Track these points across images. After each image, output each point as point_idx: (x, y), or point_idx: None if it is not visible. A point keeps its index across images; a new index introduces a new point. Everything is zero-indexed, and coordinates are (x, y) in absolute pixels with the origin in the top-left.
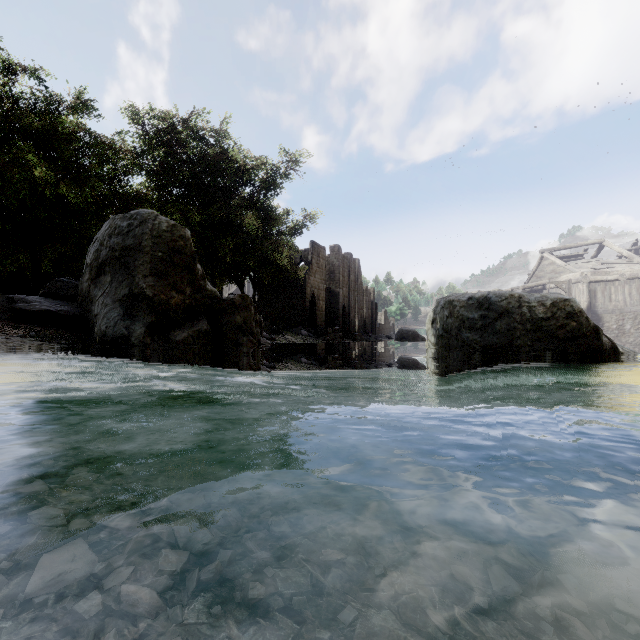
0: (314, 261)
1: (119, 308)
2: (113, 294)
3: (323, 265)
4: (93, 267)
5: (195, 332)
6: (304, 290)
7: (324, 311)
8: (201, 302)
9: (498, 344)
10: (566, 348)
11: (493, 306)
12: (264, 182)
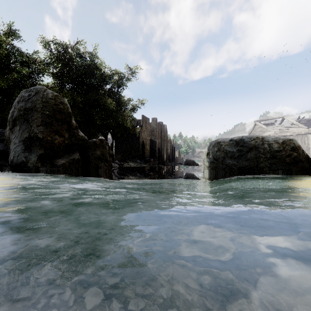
0: (144, 125)
1: (22, 145)
2: (19, 137)
3: (148, 127)
4: (10, 121)
5: (70, 160)
6: (138, 140)
7: (149, 150)
8: (75, 142)
9: (248, 166)
10: (290, 168)
11: (246, 144)
12: (117, 82)
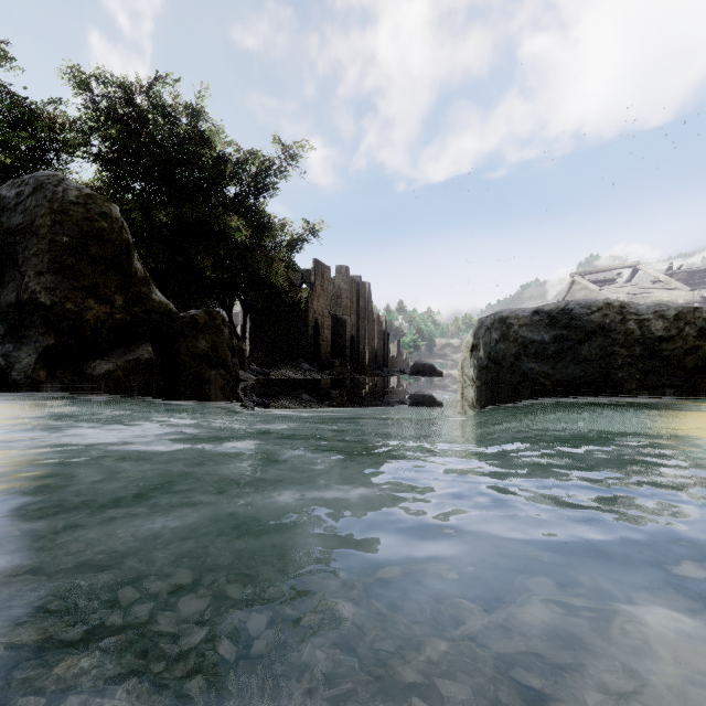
0: (318, 283)
1: None
2: None
3: (328, 288)
4: None
5: (129, 363)
6: (306, 316)
7: (329, 341)
8: (143, 318)
9: (583, 378)
10: (696, 384)
11: (577, 321)
12: (254, 178)
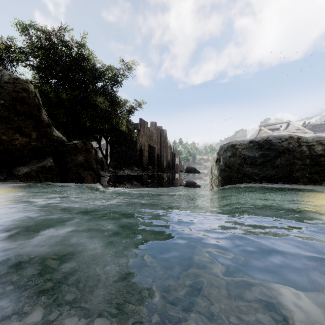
0: (141, 129)
1: None
2: None
3: (146, 132)
4: None
5: (39, 168)
6: (136, 145)
7: (147, 157)
8: (48, 145)
9: (276, 176)
10: None
11: (274, 146)
12: (110, 78)
